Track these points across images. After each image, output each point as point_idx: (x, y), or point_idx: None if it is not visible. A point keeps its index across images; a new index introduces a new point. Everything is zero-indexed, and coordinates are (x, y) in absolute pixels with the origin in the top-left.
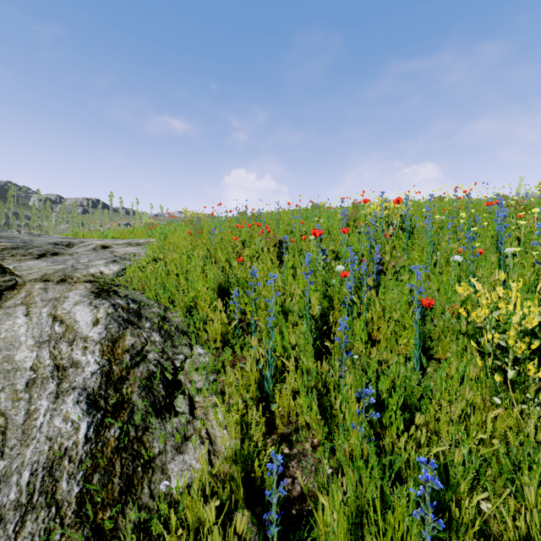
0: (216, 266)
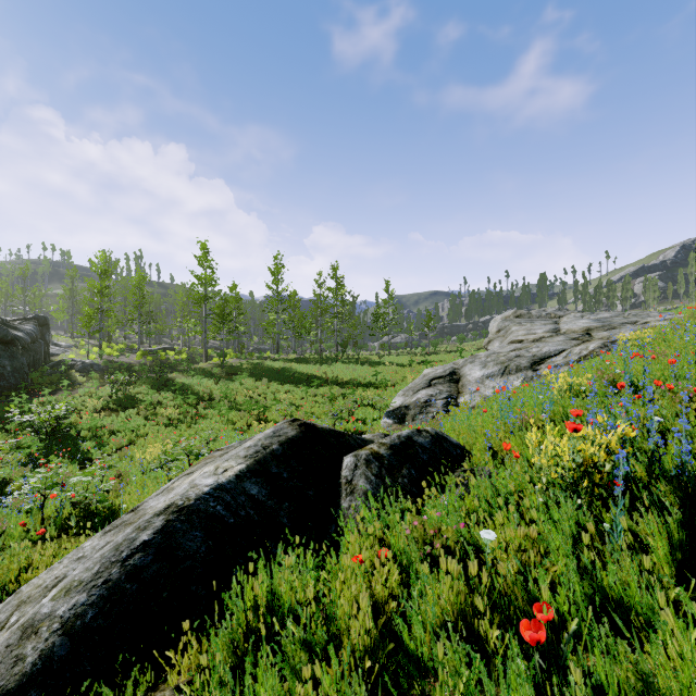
0: (652, 331)
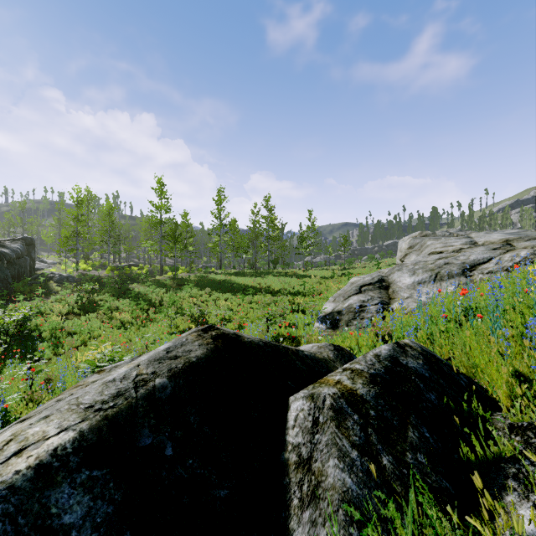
0: None
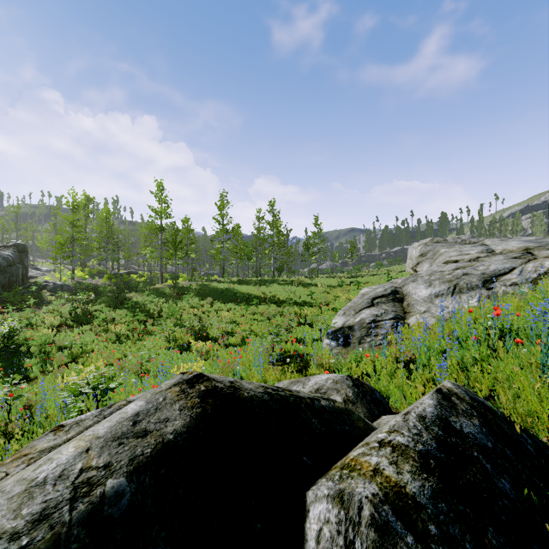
0: None
